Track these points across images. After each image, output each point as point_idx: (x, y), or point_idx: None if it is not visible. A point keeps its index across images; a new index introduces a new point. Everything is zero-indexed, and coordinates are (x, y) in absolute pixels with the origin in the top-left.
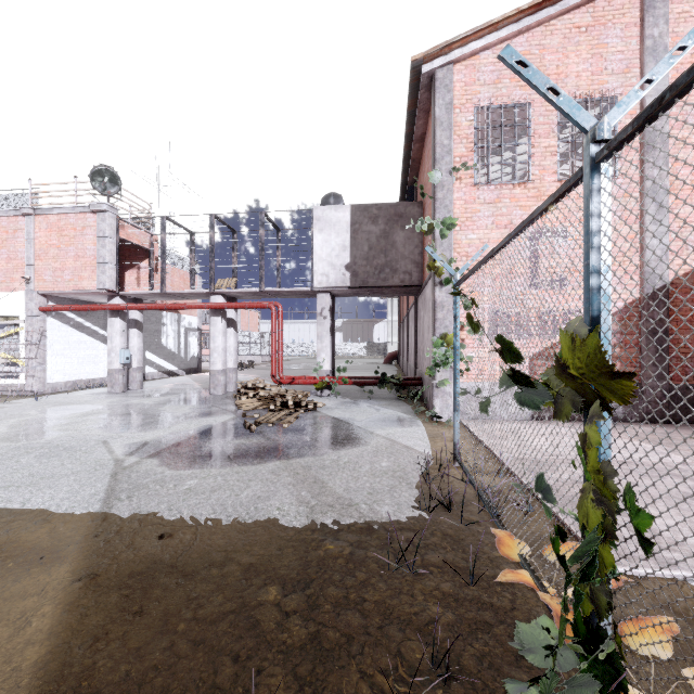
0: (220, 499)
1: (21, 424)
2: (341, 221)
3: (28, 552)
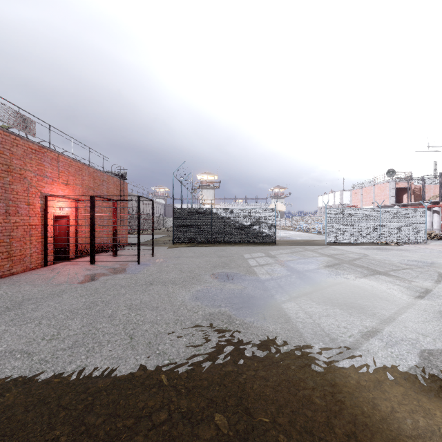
0: None
1: None
2: None
3: None
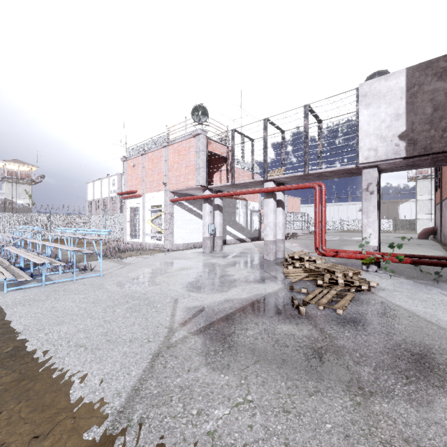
0: None
1: (145, 272)
2: (392, 89)
3: None
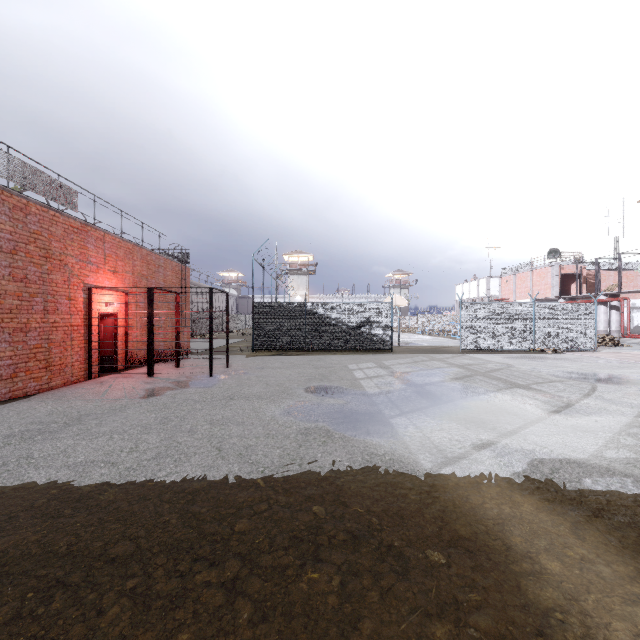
0: None
1: None
2: None
3: None
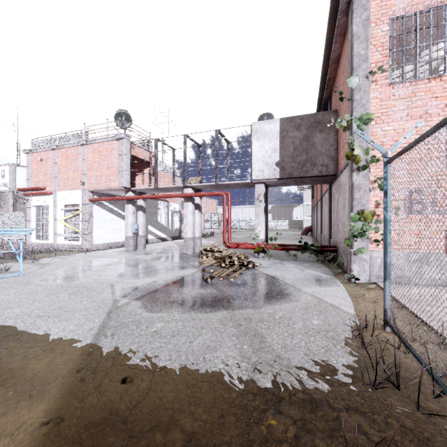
0: (177, 345)
1: (71, 269)
2: (272, 131)
3: (27, 381)
